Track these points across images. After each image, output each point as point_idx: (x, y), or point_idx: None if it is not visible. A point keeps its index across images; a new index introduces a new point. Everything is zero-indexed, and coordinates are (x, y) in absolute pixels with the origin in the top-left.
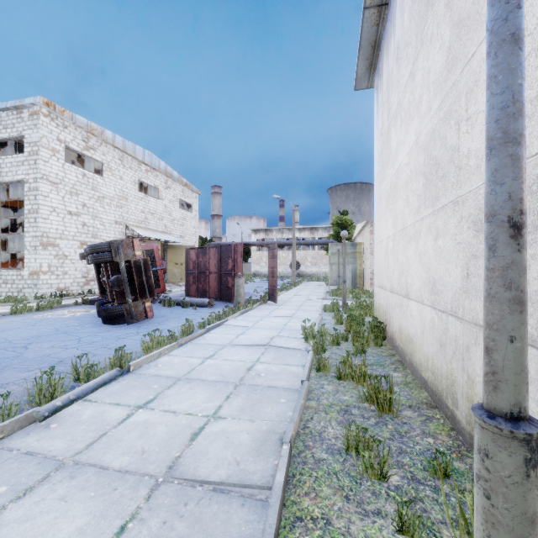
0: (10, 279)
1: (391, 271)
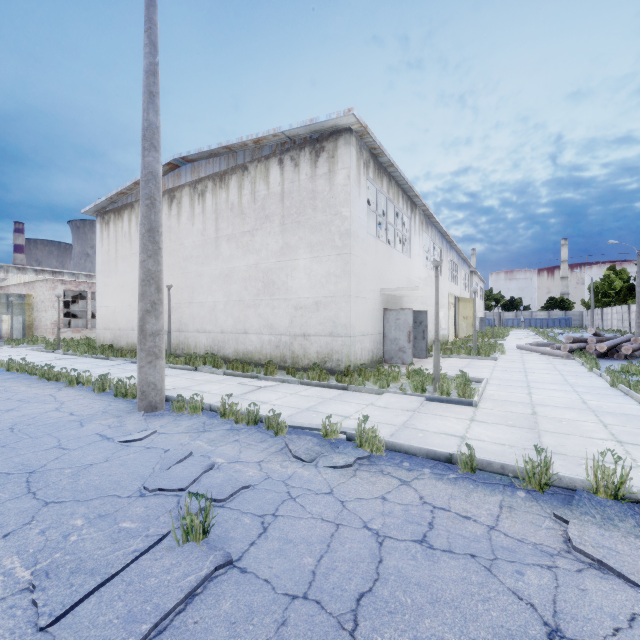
0: None
1: (119, 321)
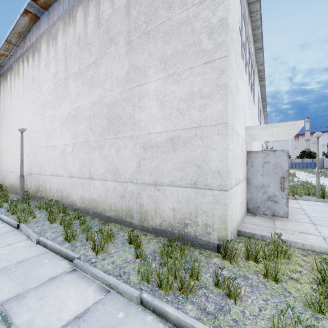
0: None
1: (5, 164)
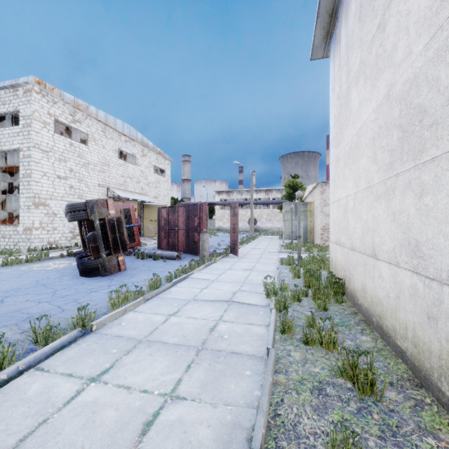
0: (7, 234)
1: (351, 229)
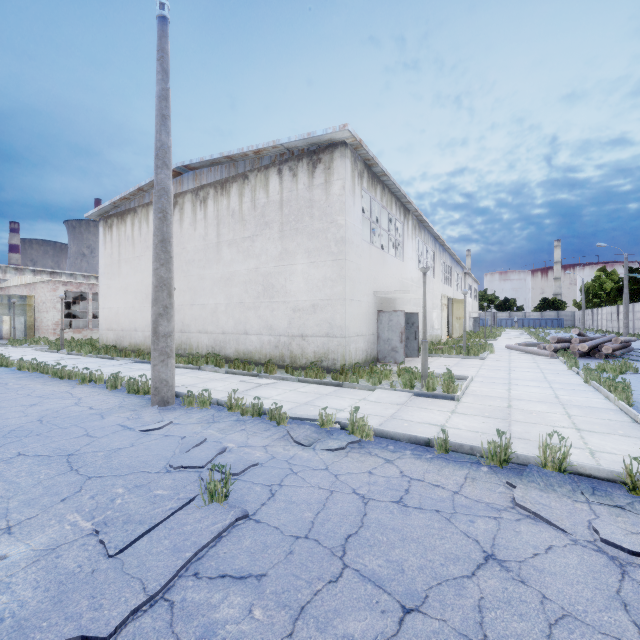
0: None
1: (122, 322)
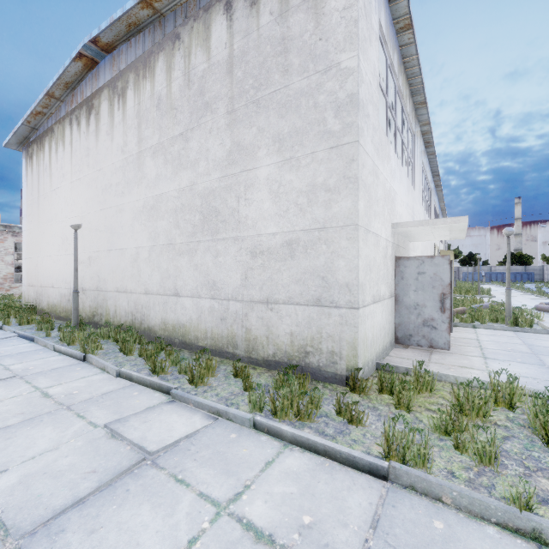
0: None
1: (41, 275)
